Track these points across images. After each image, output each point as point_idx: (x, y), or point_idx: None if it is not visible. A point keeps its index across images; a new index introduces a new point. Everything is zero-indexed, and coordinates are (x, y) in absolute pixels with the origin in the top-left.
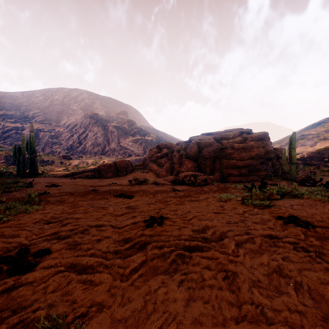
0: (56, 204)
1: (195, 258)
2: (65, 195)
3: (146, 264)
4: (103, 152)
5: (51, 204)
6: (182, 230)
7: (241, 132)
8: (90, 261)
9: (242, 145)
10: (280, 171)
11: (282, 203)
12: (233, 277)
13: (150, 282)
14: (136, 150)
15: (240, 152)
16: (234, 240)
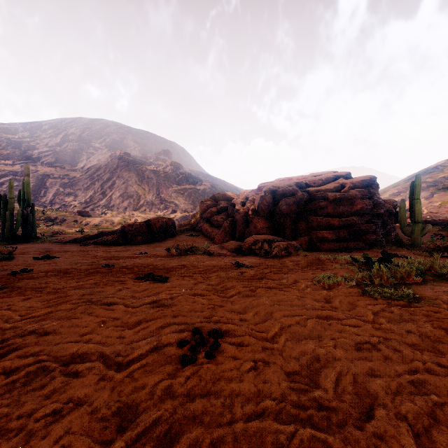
0: (24, 297)
1: None
2: (54, 275)
3: None
4: (136, 206)
5: (16, 296)
6: (262, 372)
7: (336, 176)
8: None
9: (340, 194)
10: (392, 234)
11: (434, 293)
12: None
13: None
14: (182, 204)
15: (336, 206)
16: (405, 423)
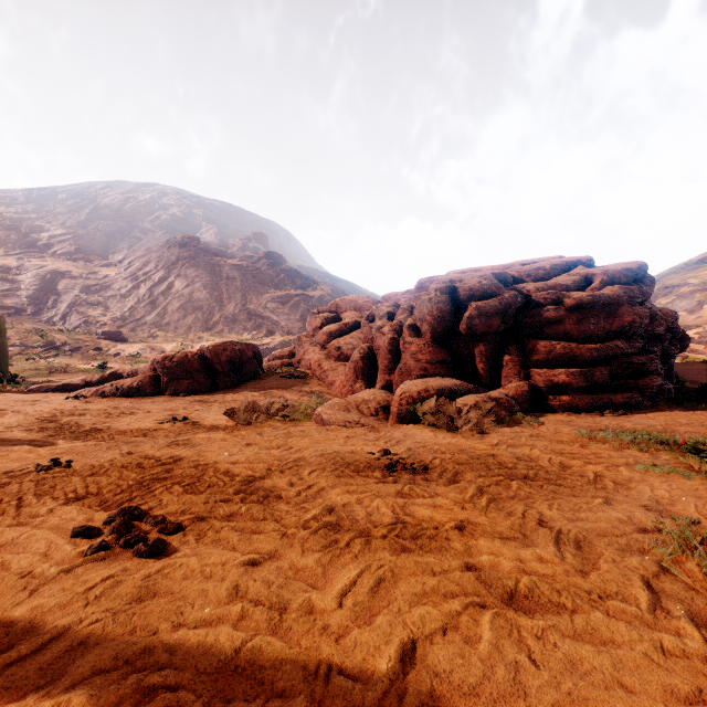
0: None
1: None
2: None
3: None
4: (206, 325)
5: None
6: None
7: (569, 263)
8: None
9: (591, 294)
10: (674, 375)
11: None
12: None
13: None
14: (284, 321)
15: (583, 318)
16: None
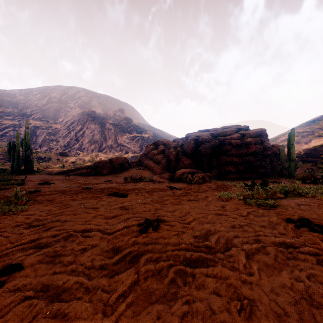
0: (44, 204)
1: (199, 278)
2: (56, 193)
3: (138, 287)
4: (100, 149)
5: (38, 204)
6: (181, 236)
7: (238, 129)
8: (67, 282)
9: (240, 141)
10: (277, 168)
11: (288, 203)
12: (251, 308)
13: (142, 317)
14: (133, 147)
15: (238, 149)
16: (243, 251)
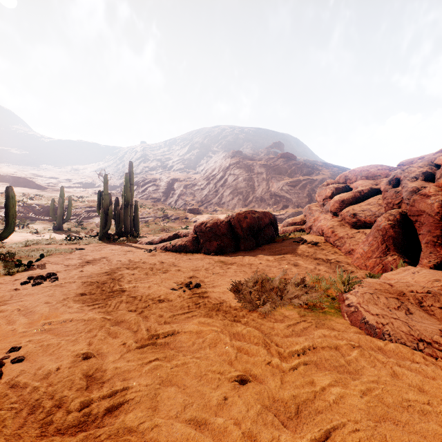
0: None
1: None
2: None
3: None
4: (244, 203)
5: None
6: None
7: None
8: None
9: None
10: None
11: None
12: None
13: None
14: (295, 198)
15: None
16: None
